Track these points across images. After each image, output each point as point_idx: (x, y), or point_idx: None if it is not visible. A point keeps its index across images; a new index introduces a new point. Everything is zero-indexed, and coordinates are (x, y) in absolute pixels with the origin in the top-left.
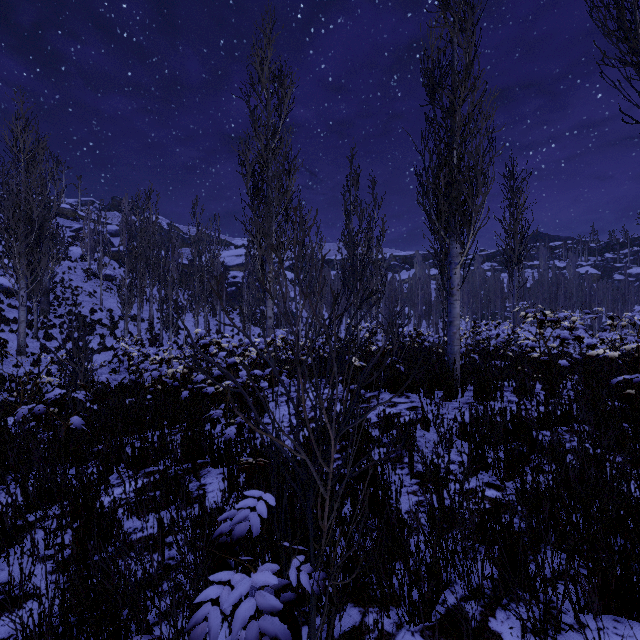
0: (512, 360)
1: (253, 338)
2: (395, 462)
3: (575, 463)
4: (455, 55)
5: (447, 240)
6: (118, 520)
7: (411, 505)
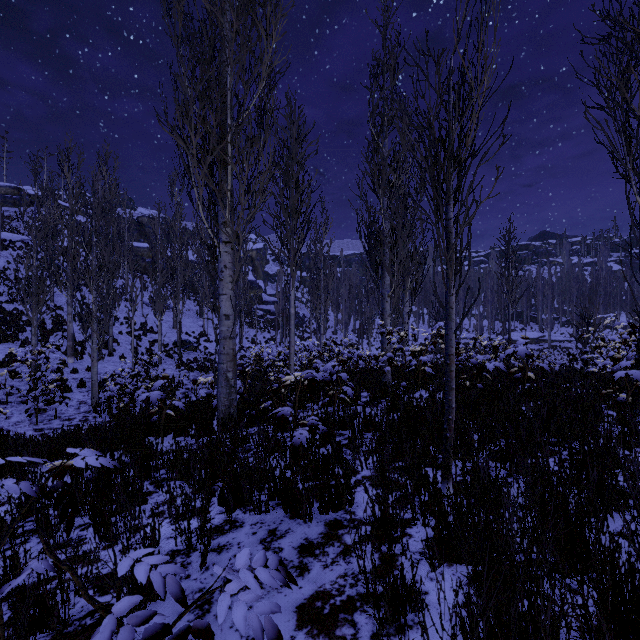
0: None
1: (245, 342)
2: None
3: None
4: None
5: None
6: None
7: None
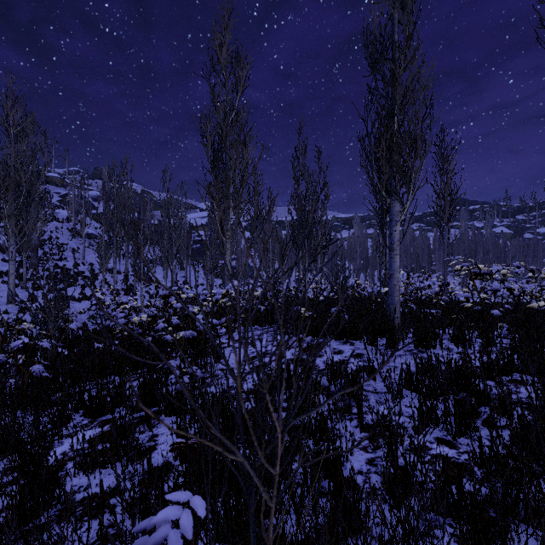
0: (445, 309)
1: (215, 288)
2: (343, 412)
3: (536, 424)
4: (395, 30)
5: (388, 199)
6: (51, 489)
7: (362, 464)
